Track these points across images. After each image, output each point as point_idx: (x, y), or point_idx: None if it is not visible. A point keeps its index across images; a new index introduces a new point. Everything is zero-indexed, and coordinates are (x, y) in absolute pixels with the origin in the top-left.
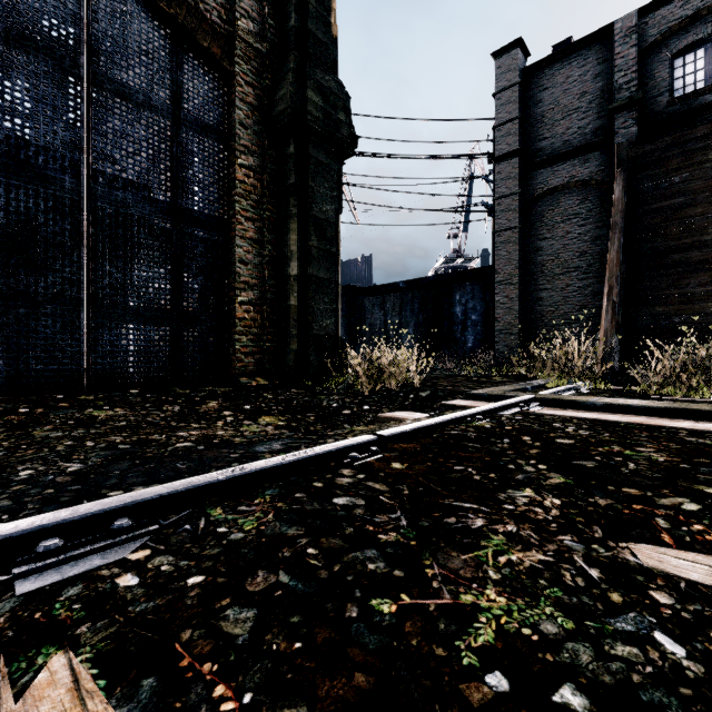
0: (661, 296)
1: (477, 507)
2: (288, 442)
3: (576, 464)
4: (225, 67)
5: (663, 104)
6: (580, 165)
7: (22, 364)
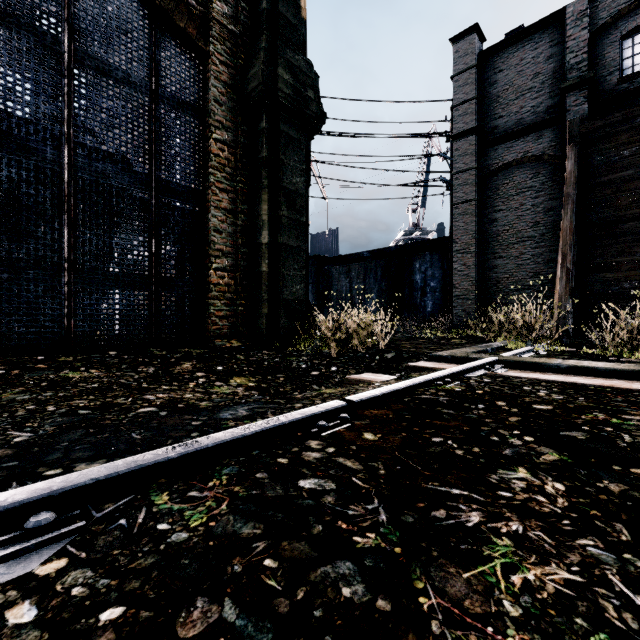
0: (611, 263)
1: (468, 495)
2: (255, 407)
3: (565, 435)
4: (200, 47)
5: (613, 82)
6: (533, 141)
7: (5, 327)
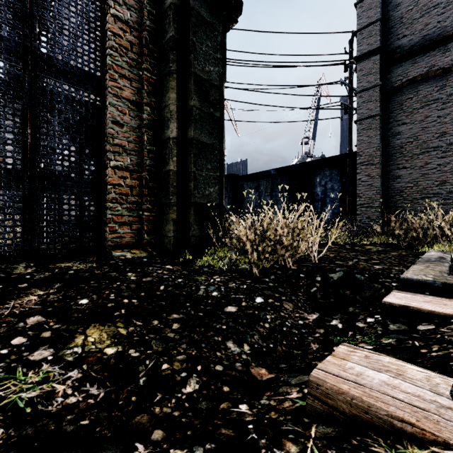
0: None
1: None
2: None
3: None
4: None
5: None
6: (440, 54)
7: None
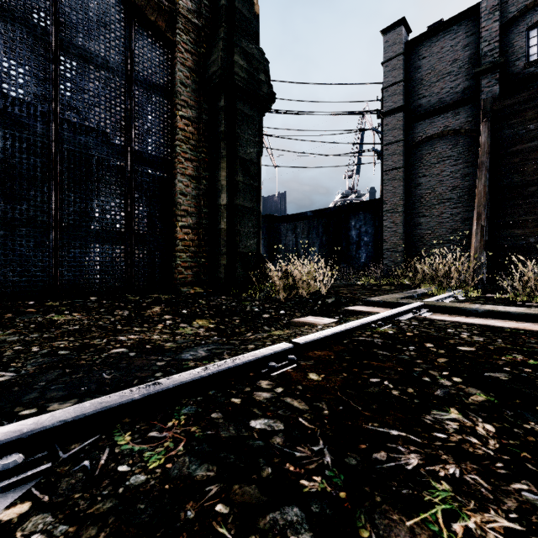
0: (519, 221)
1: (406, 436)
2: (213, 348)
3: (490, 376)
4: (168, 37)
5: (520, 66)
6: (452, 117)
7: (1, 276)
